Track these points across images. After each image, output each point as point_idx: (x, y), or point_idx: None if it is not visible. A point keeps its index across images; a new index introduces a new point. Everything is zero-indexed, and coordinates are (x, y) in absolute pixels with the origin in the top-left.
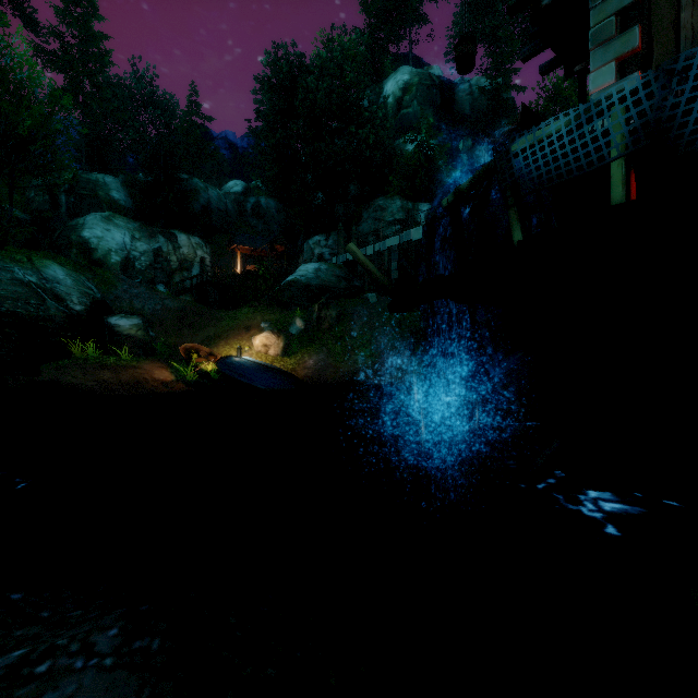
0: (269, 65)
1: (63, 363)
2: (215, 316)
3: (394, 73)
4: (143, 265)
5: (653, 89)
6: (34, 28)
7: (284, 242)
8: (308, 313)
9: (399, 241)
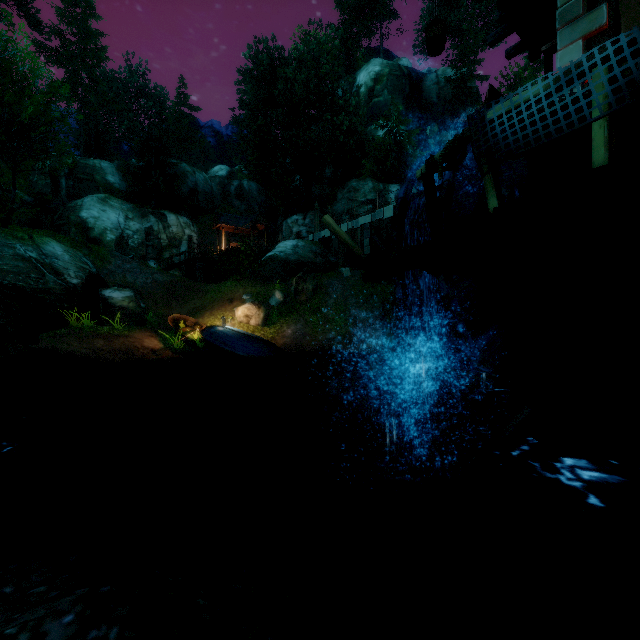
0: (251, 58)
1: (60, 332)
2: (201, 289)
3: (366, 65)
4: (136, 243)
5: (639, 46)
6: (37, 27)
7: (264, 221)
8: (286, 286)
9: (371, 219)
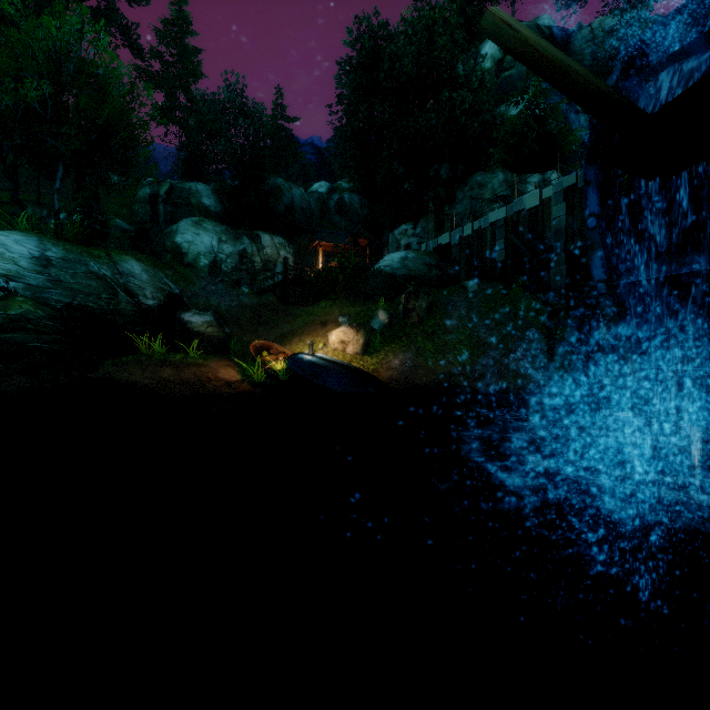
0: (351, 43)
1: (126, 359)
2: (291, 312)
3: None
4: (229, 267)
5: None
6: (140, 54)
7: (367, 235)
8: (392, 305)
9: (506, 213)
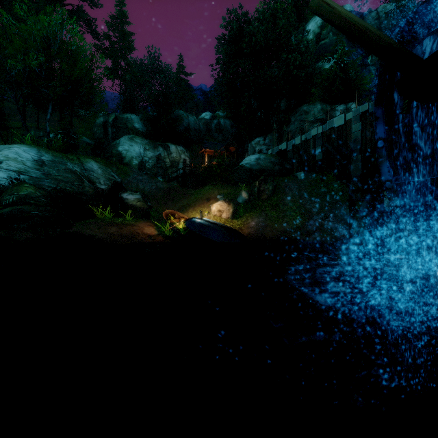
0: (225, 26)
1: (89, 221)
2: (188, 193)
3: (313, 17)
4: (150, 165)
5: None
6: (97, 37)
7: (235, 144)
8: (250, 188)
9: (323, 130)
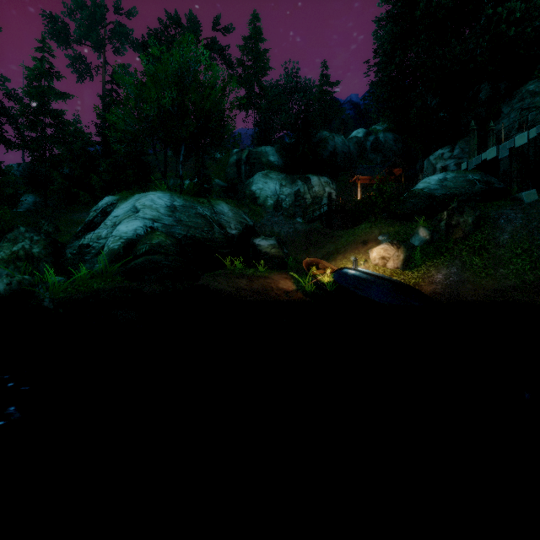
0: (387, 0)
1: (217, 273)
2: (335, 235)
3: None
4: (287, 204)
5: None
6: (230, 67)
7: (401, 164)
8: (432, 222)
9: None
